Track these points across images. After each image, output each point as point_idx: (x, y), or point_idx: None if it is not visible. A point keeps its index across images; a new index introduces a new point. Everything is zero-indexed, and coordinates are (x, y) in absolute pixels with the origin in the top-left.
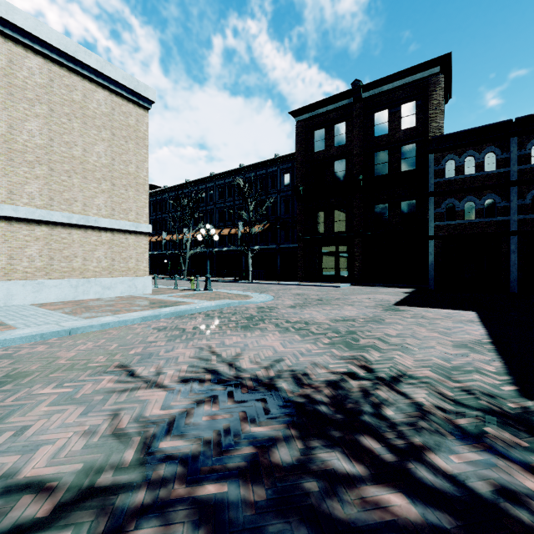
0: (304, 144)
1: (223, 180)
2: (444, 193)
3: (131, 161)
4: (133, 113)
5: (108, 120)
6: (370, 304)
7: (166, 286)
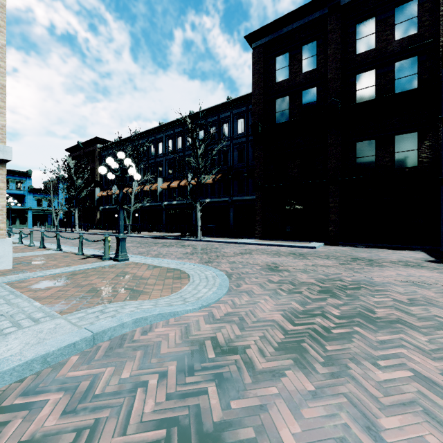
0: (263, 74)
1: (172, 130)
2: None
3: None
4: None
5: None
6: None
7: (78, 248)
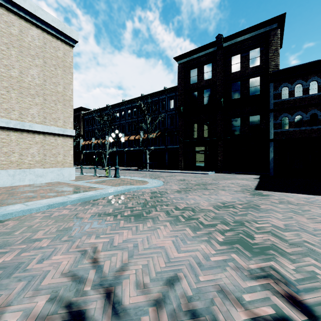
0: (183, 79)
1: (130, 104)
2: (280, 110)
3: (59, 83)
4: (61, 48)
5: (40, 51)
6: (237, 189)
7: (89, 174)
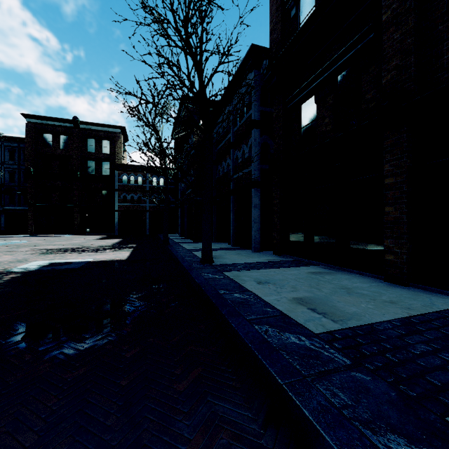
0: (34, 140)
1: None
2: (122, 190)
3: None
4: None
5: None
6: (84, 240)
7: None
